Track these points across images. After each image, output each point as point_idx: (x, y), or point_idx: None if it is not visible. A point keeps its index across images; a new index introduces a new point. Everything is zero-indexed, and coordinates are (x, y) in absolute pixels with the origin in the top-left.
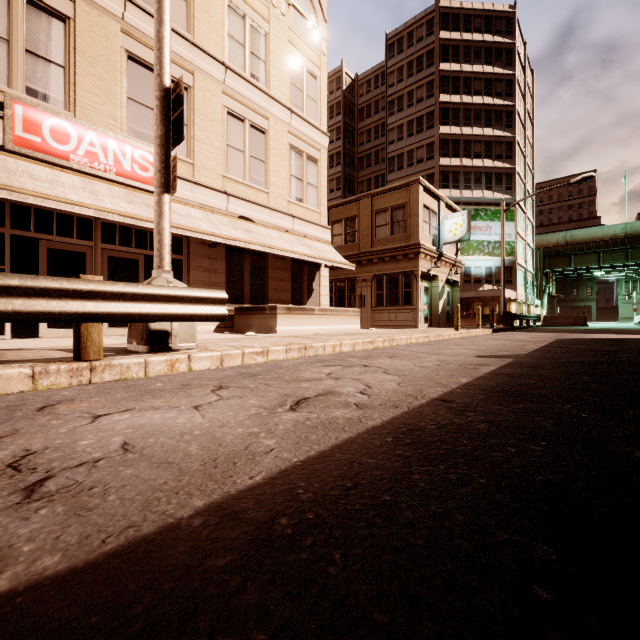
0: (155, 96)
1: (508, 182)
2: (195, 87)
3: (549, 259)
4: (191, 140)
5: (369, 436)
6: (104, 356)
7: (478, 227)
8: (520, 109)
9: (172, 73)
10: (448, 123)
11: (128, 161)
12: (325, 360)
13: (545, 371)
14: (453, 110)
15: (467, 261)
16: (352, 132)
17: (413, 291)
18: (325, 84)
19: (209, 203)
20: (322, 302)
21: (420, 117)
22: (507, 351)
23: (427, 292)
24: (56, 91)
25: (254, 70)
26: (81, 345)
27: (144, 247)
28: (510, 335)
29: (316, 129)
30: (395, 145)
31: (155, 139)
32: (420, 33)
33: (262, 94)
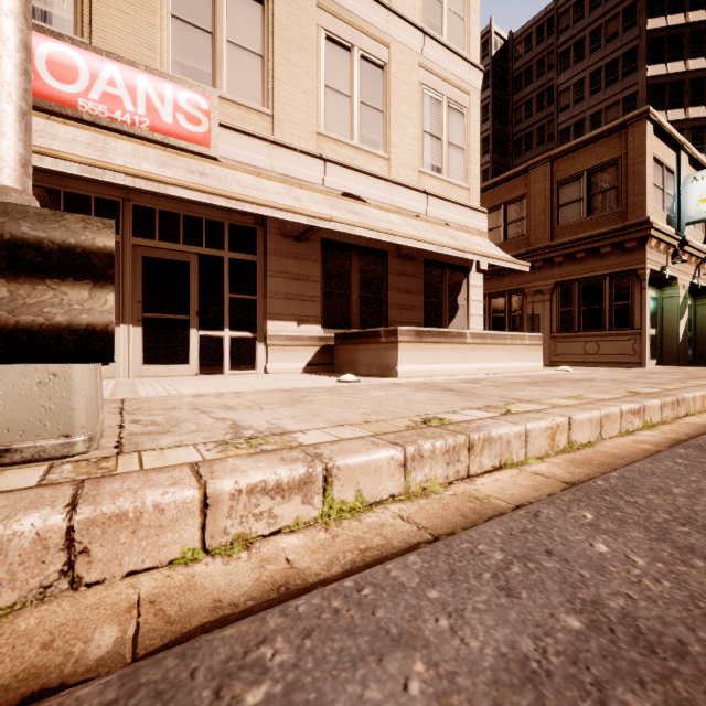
0: None
1: None
2: None
3: None
4: (269, 79)
5: None
6: None
7: None
8: None
9: None
10: (662, 59)
11: (168, 109)
12: (665, 642)
13: None
14: (671, 38)
15: None
16: (504, 109)
17: (633, 304)
18: None
19: (295, 173)
20: (472, 325)
21: (612, 62)
22: None
23: (655, 306)
24: (62, 7)
25: None
26: None
27: (198, 243)
28: None
29: (462, 60)
30: (570, 110)
31: None
32: None
33: (378, 7)
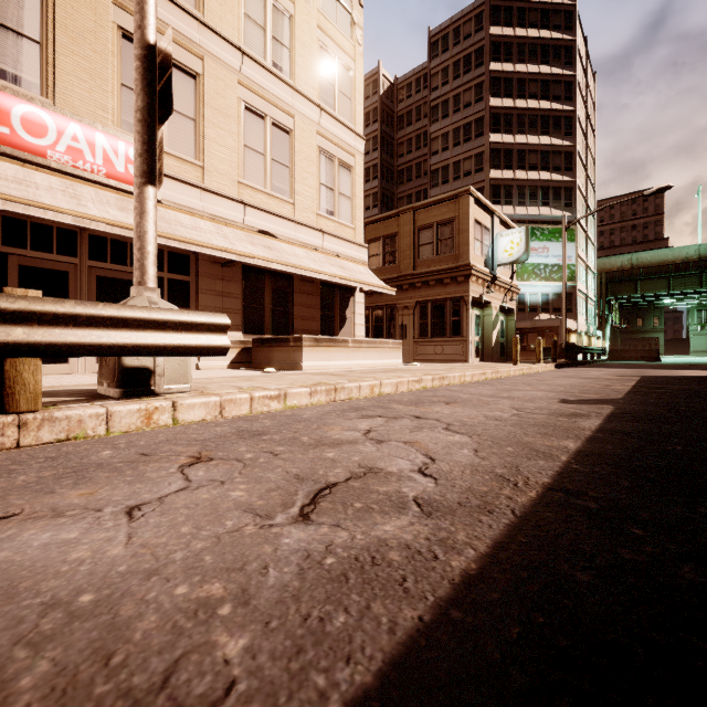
0: (134, 55)
1: (567, 197)
2: (205, 75)
3: (612, 285)
4: (200, 138)
5: (465, 617)
6: (53, 404)
7: (533, 248)
8: (581, 115)
9: (177, 57)
10: (499, 130)
11: (121, 161)
12: (361, 407)
13: (676, 427)
14: (505, 116)
15: (521, 287)
16: (391, 142)
17: (463, 320)
18: (360, 79)
19: (222, 214)
20: (357, 333)
21: (468, 124)
22: (595, 393)
23: (478, 321)
24: (30, 72)
25: (276, 58)
26: (5, 390)
27: None
28: (580, 371)
29: (350, 131)
30: (439, 156)
31: (134, 112)
32: (468, 29)
33: (286, 87)
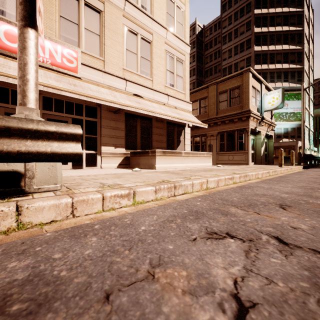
0: None
1: (299, 76)
2: (105, 11)
3: None
4: (102, 45)
5: None
6: None
7: None
8: (306, 32)
9: (90, 2)
10: (260, 44)
11: (59, 56)
12: (200, 212)
13: None
14: (263, 36)
15: None
16: (201, 57)
17: (245, 141)
18: (188, 14)
19: (114, 85)
20: (186, 149)
21: (242, 43)
22: None
23: (253, 142)
24: (10, 9)
25: (143, 3)
26: None
27: (71, 113)
28: None
29: (182, 42)
30: (227, 61)
31: None
32: None
33: (148, 18)
